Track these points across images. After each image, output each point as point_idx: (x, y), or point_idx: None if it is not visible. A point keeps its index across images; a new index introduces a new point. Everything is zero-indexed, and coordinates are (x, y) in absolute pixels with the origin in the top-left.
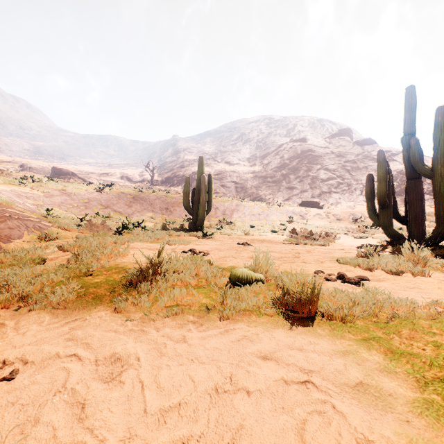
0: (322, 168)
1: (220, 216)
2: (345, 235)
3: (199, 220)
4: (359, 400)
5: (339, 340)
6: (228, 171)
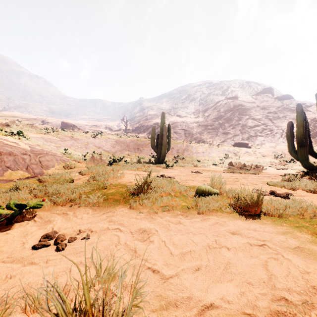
0: (249, 118)
1: (175, 154)
2: (270, 167)
3: (162, 156)
4: (297, 255)
5: (279, 227)
6: (179, 121)
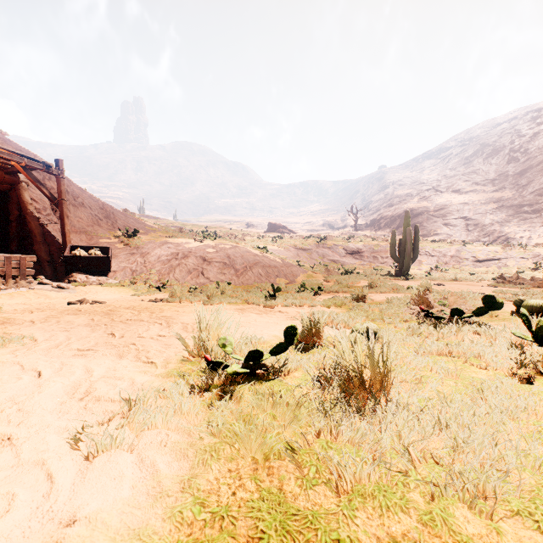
0: None
1: (432, 264)
2: None
3: (404, 268)
4: None
5: None
6: (455, 203)
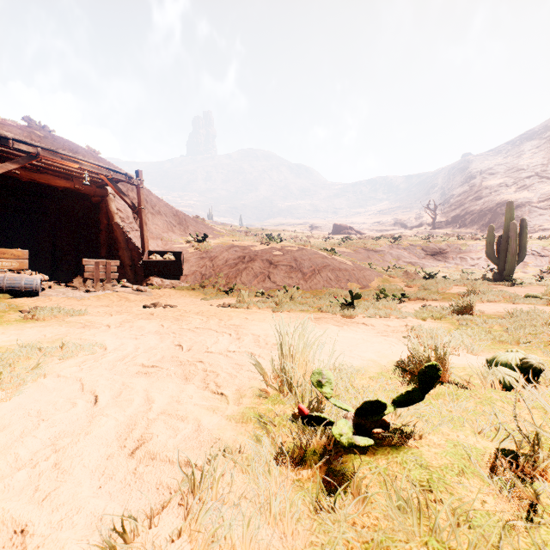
0: None
1: (543, 265)
2: None
3: (506, 270)
4: None
5: None
6: None
